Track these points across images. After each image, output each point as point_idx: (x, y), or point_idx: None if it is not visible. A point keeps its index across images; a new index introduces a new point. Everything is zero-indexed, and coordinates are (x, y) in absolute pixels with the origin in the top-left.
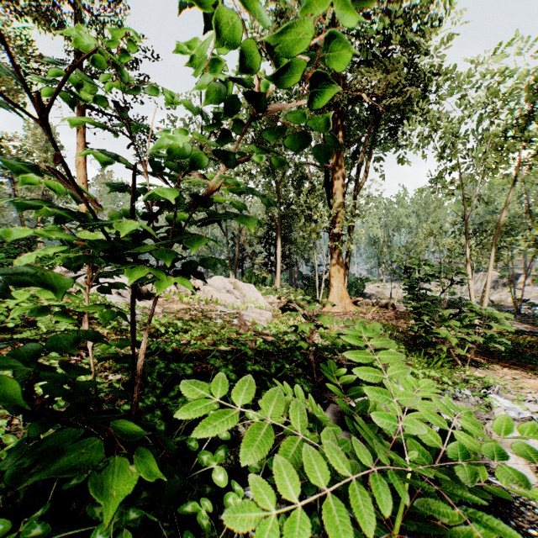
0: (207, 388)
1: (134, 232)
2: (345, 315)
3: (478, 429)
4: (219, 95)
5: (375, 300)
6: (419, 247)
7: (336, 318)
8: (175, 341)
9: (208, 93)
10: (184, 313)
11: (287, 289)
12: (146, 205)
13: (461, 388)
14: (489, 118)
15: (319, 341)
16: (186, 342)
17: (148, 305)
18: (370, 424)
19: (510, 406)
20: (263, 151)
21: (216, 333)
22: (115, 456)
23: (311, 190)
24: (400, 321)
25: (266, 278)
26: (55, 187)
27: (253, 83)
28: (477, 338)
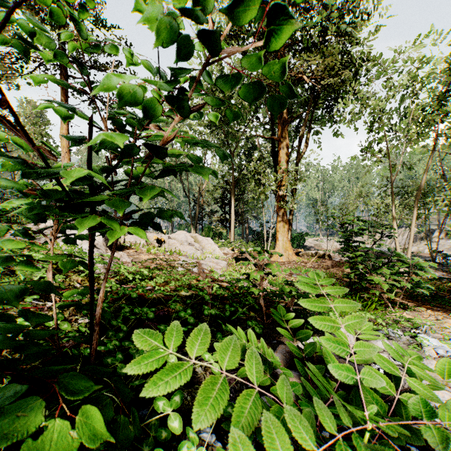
0: (160, 338)
1: (90, 183)
2: (289, 264)
3: (426, 375)
4: (172, 38)
5: (314, 251)
6: (351, 207)
7: (282, 266)
8: (140, 287)
9: (159, 35)
10: (151, 262)
11: (239, 242)
12: (107, 160)
13: (394, 329)
14: (410, 98)
15: (267, 287)
16: (151, 288)
17: (119, 255)
18: (317, 366)
19: (439, 345)
20: (218, 105)
21: (178, 280)
22: (57, 417)
23: (260, 158)
24: (336, 269)
25: (222, 233)
26: (23, 144)
27: (206, 22)
28: (405, 284)
